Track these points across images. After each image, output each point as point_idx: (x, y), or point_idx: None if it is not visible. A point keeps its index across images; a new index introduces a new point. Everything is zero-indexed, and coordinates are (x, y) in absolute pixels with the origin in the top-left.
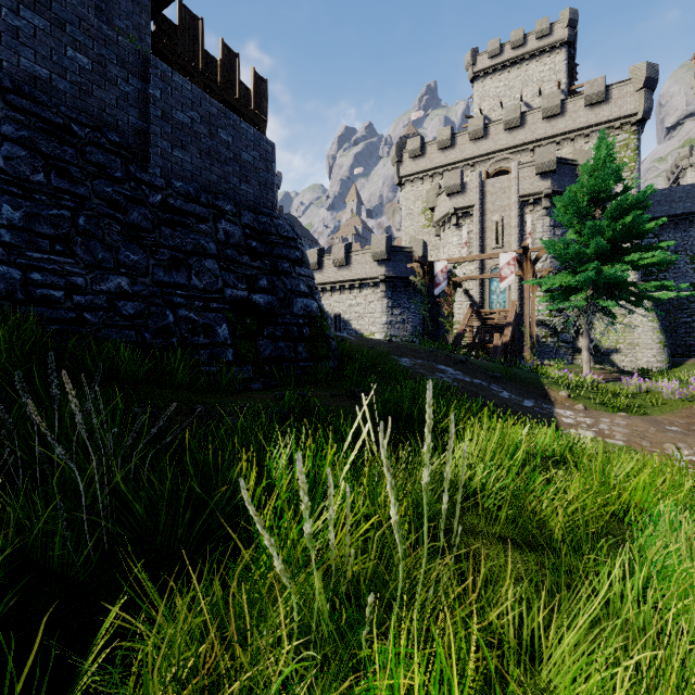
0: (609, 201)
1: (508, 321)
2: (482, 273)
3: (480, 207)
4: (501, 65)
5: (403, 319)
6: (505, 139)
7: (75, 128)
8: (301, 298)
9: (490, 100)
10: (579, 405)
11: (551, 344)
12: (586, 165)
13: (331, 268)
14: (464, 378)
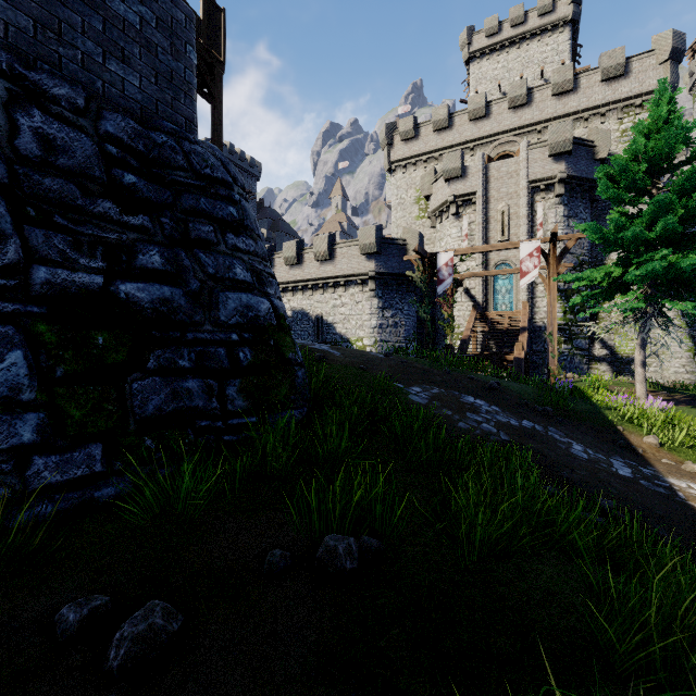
0: (670, 172)
1: (522, 326)
2: (485, 269)
3: (483, 194)
4: (499, 45)
5: (395, 322)
6: (509, 119)
7: None
8: (236, 291)
9: (487, 83)
10: (693, 466)
11: (565, 352)
12: (642, 125)
13: (313, 263)
14: (508, 420)
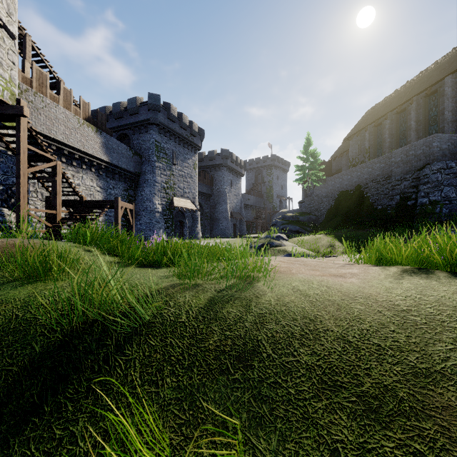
0: None
1: None
2: None
3: None
4: None
5: None
6: None
7: (380, 180)
8: (420, 199)
9: None
10: None
11: None
12: None
13: None
14: None
